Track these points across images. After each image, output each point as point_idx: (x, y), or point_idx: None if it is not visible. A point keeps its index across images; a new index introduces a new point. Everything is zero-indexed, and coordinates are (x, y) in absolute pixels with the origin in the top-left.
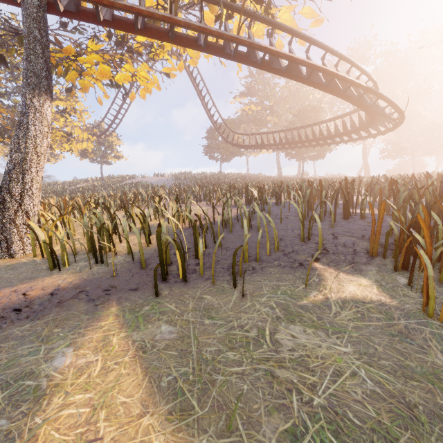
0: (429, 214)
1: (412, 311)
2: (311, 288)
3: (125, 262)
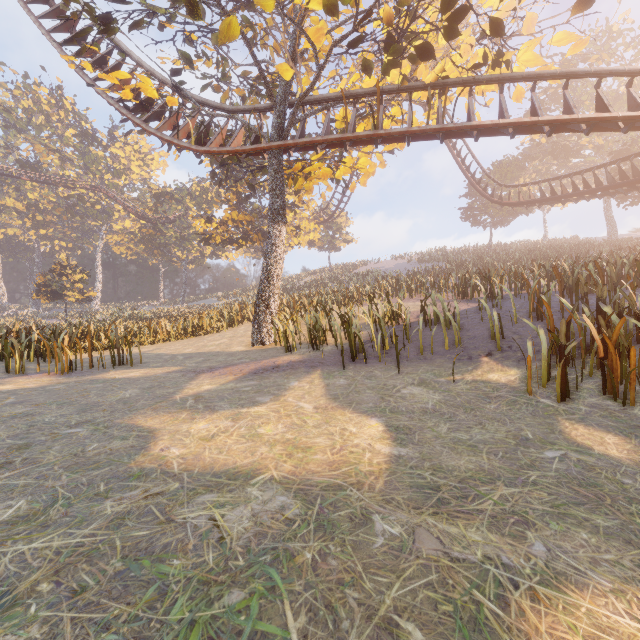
0: (604, 311)
1: (521, 390)
2: (457, 373)
3: (332, 350)
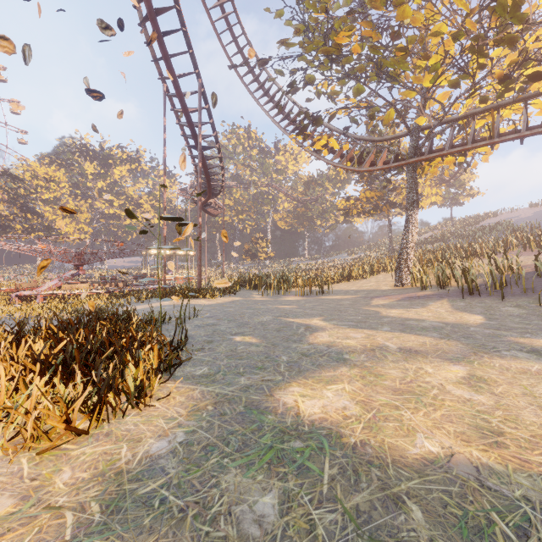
0: None
1: None
2: None
3: (455, 290)
